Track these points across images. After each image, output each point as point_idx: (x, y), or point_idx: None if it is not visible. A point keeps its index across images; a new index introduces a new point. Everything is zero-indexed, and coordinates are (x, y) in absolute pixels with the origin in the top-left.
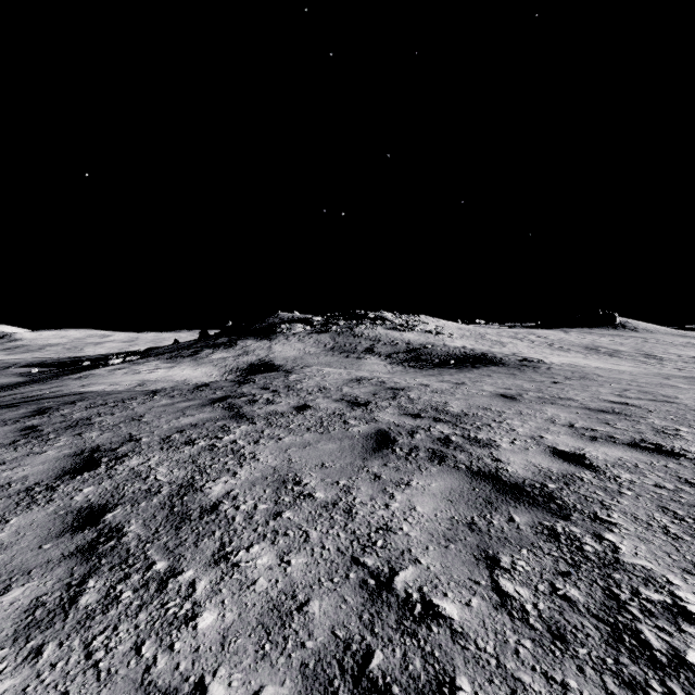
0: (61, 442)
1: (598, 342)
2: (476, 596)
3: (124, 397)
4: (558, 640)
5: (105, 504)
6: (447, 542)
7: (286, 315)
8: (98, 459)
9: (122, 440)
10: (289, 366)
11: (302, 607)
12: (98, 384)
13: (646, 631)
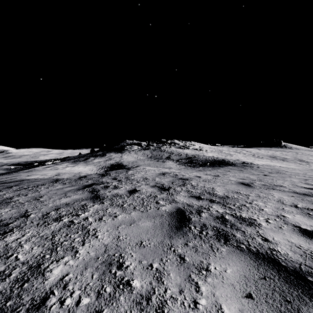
0: None
1: (275, 154)
2: None
3: (39, 184)
4: None
5: None
6: None
7: (129, 141)
8: None
9: (18, 216)
10: (130, 165)
11: None
12: (35, 175)
13: None
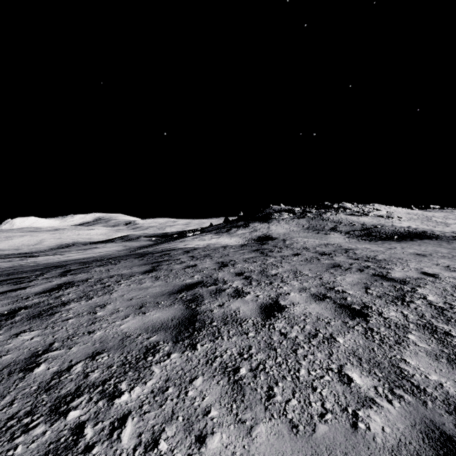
0: (208, 260)
1: None
2: (358, 291)
3: (213, 248)
4: (378, 297)
5: (241, 272)
6: (354, 285)
7: (276, 207)
8: (226, 264)
9: (228, 260)
10: (281, 238)
11: (308, 289)
12: (190, 245)
13: (407, 299)
